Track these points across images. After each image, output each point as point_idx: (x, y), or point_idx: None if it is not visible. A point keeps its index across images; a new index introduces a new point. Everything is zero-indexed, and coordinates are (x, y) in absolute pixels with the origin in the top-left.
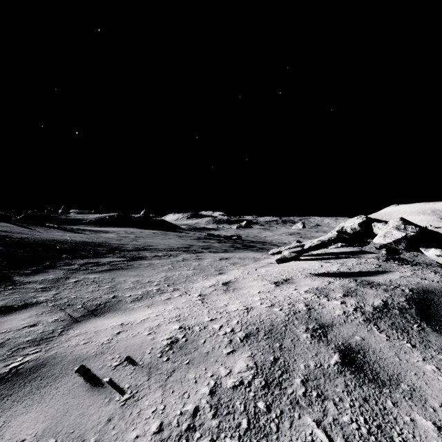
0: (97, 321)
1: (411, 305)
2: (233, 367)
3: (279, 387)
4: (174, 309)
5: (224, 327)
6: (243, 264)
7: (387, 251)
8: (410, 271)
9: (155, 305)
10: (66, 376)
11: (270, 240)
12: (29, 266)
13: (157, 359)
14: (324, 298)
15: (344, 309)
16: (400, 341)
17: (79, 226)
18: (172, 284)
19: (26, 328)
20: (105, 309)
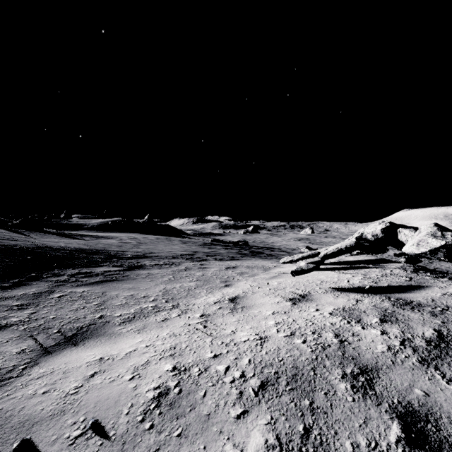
0: (72, 353)
1: None
2: (246, 445)
3: None
4: (169, 337)
5: (231, 370)
6: (252, 274)
7: (407, 258)
8: (451, 287)
9: (147, 329)
10: None
11: (278, 246)
12: (10, 278)
13: (136, 426)
14: (357, 325)
15: (388, 342)
16: None
17: (80, 232)
18: (171, 299)
19: None
20: (86, 334)
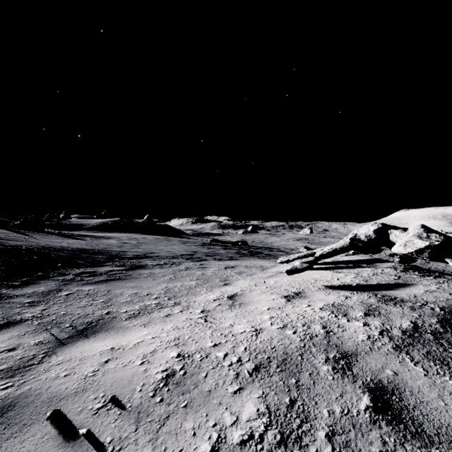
0: (85, 344)
1: (446, 328)
2: (241, 413)
3: (298, 445)
4: (173, 330)
5: (229, 356)
6: (250, 273)
7: (401, 258)
8: (435, 284)
9: (152, 324)
10: (36, 424)
11: (277, 246)
12: (19, 277)
13: (148, 400)
14: (344, 318)
15: (368, 332)
16: (441, 377)
17: (80, 232)
18: (173, 297)
19: (3, 353)
20: (96, 328)
